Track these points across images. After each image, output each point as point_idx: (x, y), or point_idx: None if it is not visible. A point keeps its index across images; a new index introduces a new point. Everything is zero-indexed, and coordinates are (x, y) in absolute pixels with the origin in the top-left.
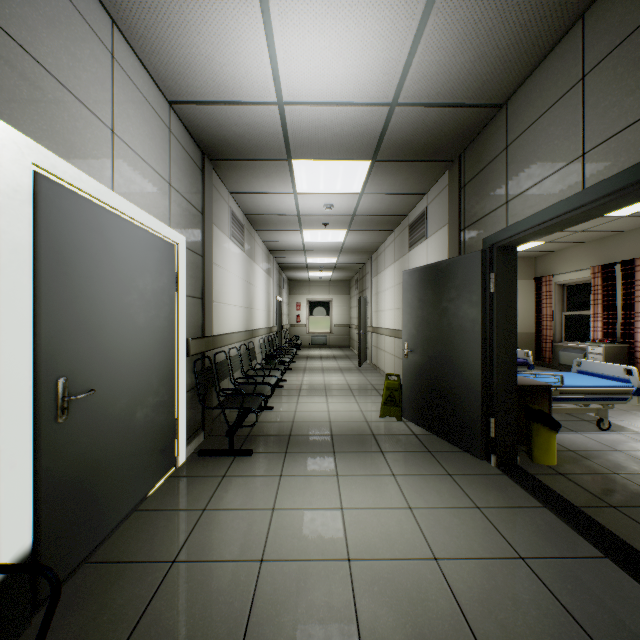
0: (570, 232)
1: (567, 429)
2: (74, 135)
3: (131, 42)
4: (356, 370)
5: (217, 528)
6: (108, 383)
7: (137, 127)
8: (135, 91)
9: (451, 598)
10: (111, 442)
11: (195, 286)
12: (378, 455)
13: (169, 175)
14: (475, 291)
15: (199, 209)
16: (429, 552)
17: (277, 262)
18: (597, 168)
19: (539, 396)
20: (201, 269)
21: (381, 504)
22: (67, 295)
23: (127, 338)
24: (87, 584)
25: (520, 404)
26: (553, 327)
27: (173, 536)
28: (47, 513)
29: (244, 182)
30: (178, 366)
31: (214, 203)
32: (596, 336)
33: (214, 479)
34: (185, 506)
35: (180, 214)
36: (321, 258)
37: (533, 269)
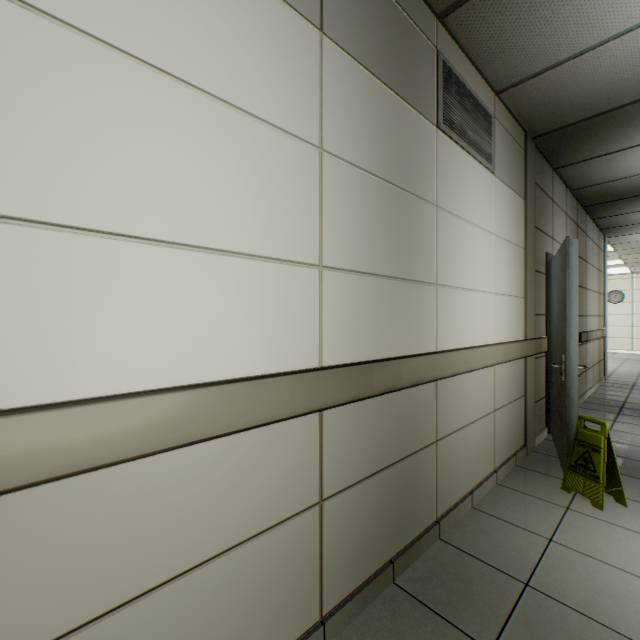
0: None
1: None
2: None
3: None
4: None
5: None
6: None
7: None
8: None
9: None
10: None
11: None
12: None
13: None
14: None
15: None
16: None
17: None
18: None
19: None
20: None
21: None
22: None
23: None
24: None
25: None
26: None
27: None
28: None
29: None
30: None
31: None
32: None
33: None
34: None
35: None
36: None
37: None
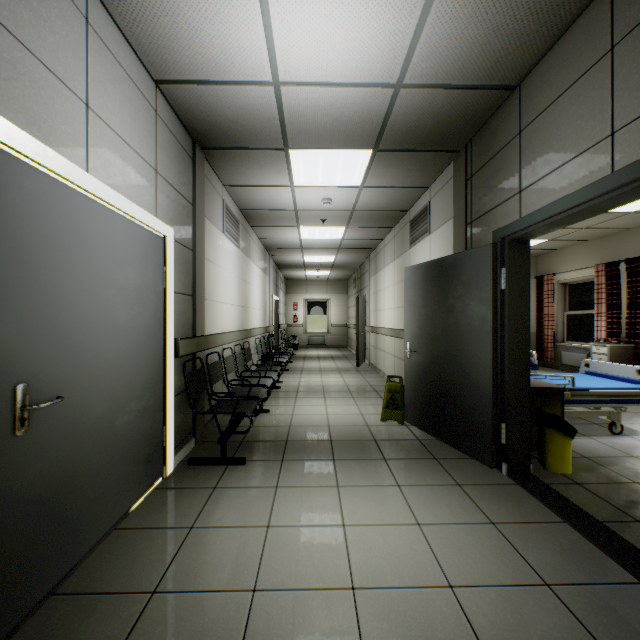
0: (574, 229)
1: (577, 433)
2: (38, 104)
3: (109, 8)
4: (355, 371)
5: (205, 550)
6: (81, 388)
7: (117, 104)
8: (115, 64)
9: (472, 637)
10: (85, 455)
11: (185, 282)
12: (381, 463)
13: (155, 161)
14: (485, 287)
15: (190, 200)
16: (443, 578)
17: (274, 260)
18: (629, 148)
19: (551, 399)
20: (192, 264)
21: (386, 520)
22: (28, 288)
23: (105, 338)
24: (51, 622)
25: (531, 408)
26: (555, 327)
27: (155, 560)
28: (1, 543)
29: (238, 174)
30: (165, 368)
31: (206, 195)
32: (600, 336)
33: (204, 491)
34: (170, 523)
35: (168, 204)
36: (319, 256)
37: (534, 268)
